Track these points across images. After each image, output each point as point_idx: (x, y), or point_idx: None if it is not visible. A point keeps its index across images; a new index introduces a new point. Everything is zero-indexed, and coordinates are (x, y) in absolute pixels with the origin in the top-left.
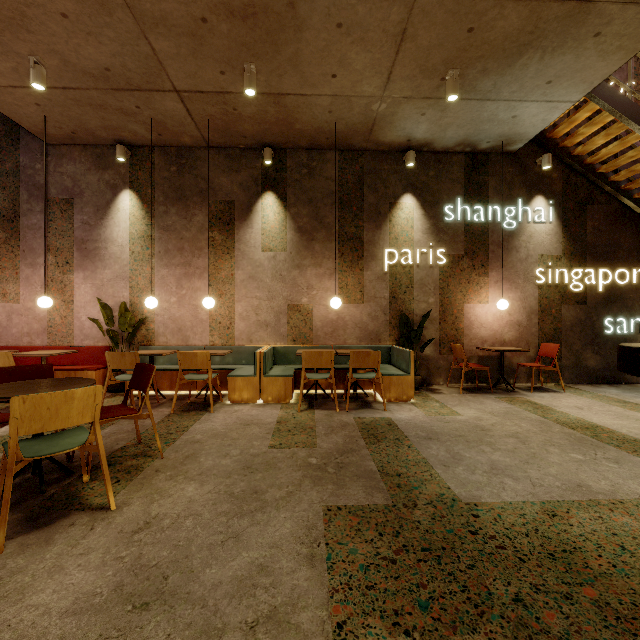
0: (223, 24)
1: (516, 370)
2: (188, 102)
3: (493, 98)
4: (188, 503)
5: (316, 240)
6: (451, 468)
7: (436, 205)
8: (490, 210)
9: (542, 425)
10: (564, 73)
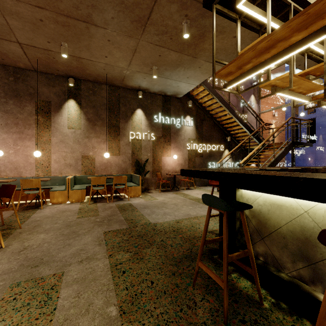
0: (52, 24)
1: (180, 182)
2: (25, 49)
3: (170, 78)
4: (43, 240)
5: (97, 125)
6: (151, 215)
7: (151, 115)
8: (171, 119)
9: (184, 200)
10: (192, 76)
